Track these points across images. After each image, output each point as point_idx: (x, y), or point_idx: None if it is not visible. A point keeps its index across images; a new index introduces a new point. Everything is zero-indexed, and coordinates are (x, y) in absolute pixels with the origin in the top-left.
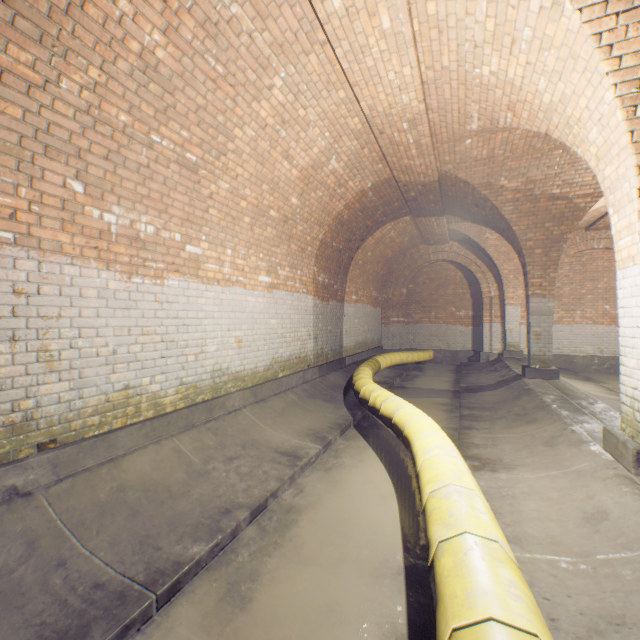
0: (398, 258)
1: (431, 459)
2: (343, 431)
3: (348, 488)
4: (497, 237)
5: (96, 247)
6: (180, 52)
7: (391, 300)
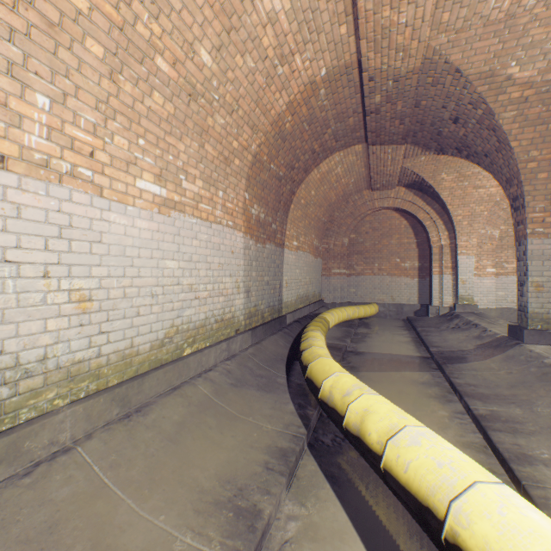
0: (340, 205)
1: None
2: (292, 471)
3: None
4: (454, 178)
5: None
6: None
7: (332, 250)
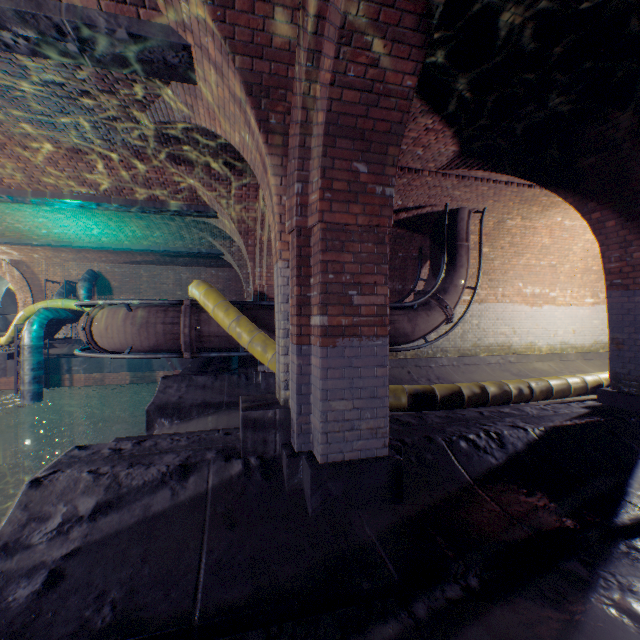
0: None
1: None
2: None
3: None
4: None
5: (523, 300)
6: (552, 239)
7: None
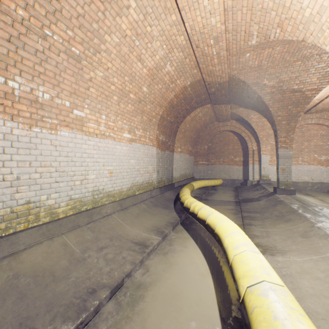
0: (203, 129)
1: (241, 255)
2: (174, 227)
3: (178, 268)
4: (257, 117)
5: (2, 104)
6: None
7: (199, 152)
